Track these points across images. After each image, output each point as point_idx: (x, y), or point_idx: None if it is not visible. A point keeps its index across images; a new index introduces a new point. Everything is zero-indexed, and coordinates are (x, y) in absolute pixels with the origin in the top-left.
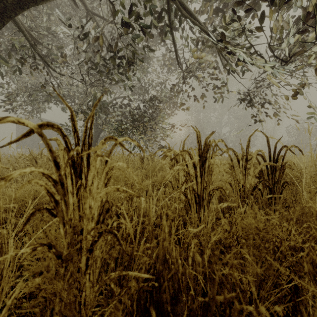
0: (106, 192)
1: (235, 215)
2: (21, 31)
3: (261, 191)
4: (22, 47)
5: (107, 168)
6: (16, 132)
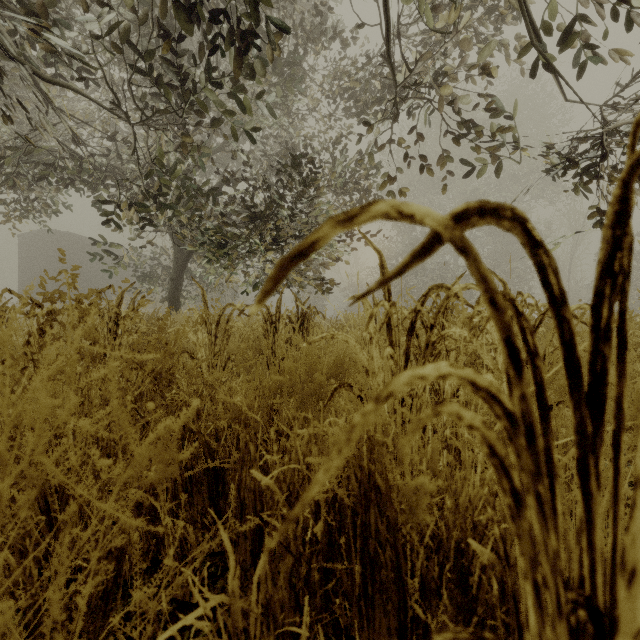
0: None
1: None
2: None
3: None
4: None
5: None
6: (19, 265)
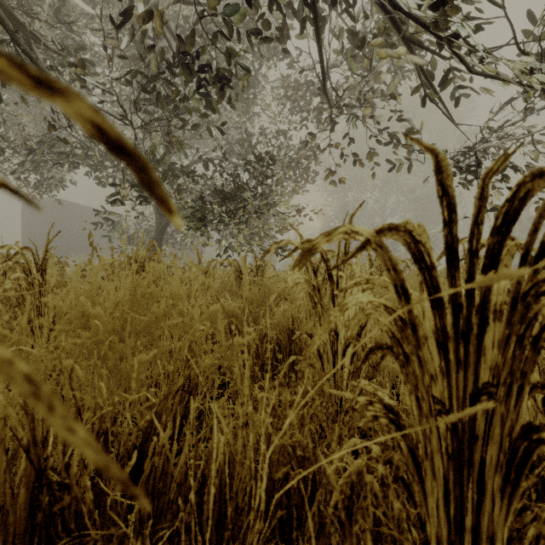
0: None
1: None
2: None
3: None
4: None
5: None
6: (23, 227)
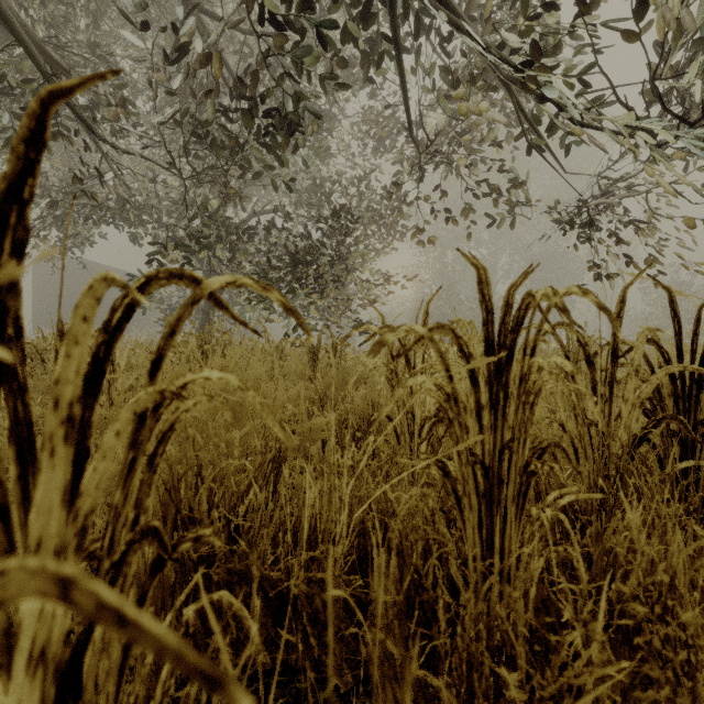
0: (0, 600)
1: (605, 535)
2: (19, 41)
3: (655, 449)
4: (26, 84)
5: (152, 394)
6: (33, 294)
